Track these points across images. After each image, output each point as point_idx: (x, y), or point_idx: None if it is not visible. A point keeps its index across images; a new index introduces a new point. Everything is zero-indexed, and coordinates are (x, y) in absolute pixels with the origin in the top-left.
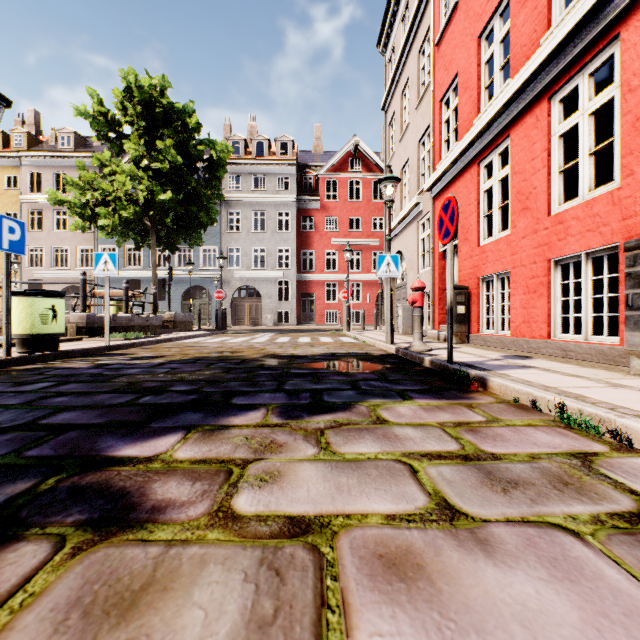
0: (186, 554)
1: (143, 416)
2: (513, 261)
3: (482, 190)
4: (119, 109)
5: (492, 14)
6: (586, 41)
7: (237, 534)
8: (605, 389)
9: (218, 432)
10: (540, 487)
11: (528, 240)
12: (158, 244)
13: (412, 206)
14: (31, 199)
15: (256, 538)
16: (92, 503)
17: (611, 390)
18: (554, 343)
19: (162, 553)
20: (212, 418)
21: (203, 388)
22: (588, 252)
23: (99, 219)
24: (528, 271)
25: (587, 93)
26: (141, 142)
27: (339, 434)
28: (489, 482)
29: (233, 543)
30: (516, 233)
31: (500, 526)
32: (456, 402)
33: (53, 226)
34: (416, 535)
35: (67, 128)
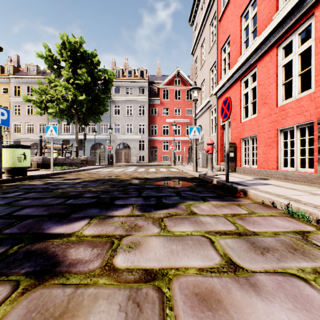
0: (86, 293)
1: (68, 210)
2: (258, 130)
3: (242, 94)
4: (59, 53)
5: (247, 4)
6: (297, 17)
7: (115, 280)
8: (309, 196)
9: (107, 219)
10: (281, 251)
11: (266, 119)
12: (78, 122)
13: (206, 102)
14: (15, 99)
15: (126, 283)
16: (36, 261)
17: (312, 196)
18: (280, 172)
19: (73, 292)
20: (104, 212)
21: (100, 195)
22: (297, 125)
23: (48, 109)
24: (266, 135)
25: (297, 44)
26: (70, 70)
27: (171, 220)
28: (253, 248)
29: (113, 286)
30: (260, 116)
31: (262, 275)
32: (231, 203)
33: (26, 113)
34: (216, 281)
35: (33, 63)
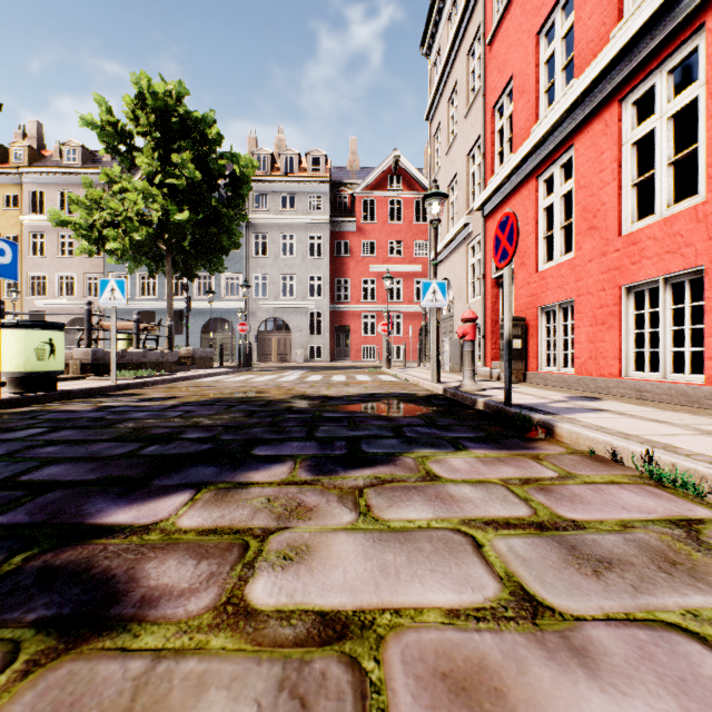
0: (179, 672)
1: (145, 471)
2: (578, 288)
3: (541, 208)
4: (130, 118)
5: (553, 7)
6: (665, 33)
7: (250, 640)
8: (697, 437)
9: (234, 492)
10: (641, 568)
11: (595, 264)
12: (174, 271)
13: (460, 227)
14: (33, 221)
15: (275, 646)
16: (64, 592)
17: (704, 439)
18: (626, 382)
19: (147, 670)
20: (228, 473)
21: (220, 435)
22: (667, 277)
23: (107, 242)
24: (595, 299)
25: (666, 93)
26: (155, 156)
27: (382, 494)
28: (575, 561)
29: (244, 654)
30: (581, 256)
31: (599, 627)
32: (519, 453)
33: (57, 251)
34: (489, 641)
35: (73, 141)
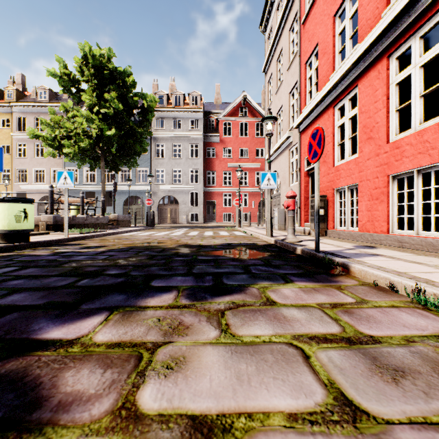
0: None
1: (77, 297)
2: (360, 177)
3: (336, 126)
4: (78, 71)
5: None
6: (418, 12)
7: None
8: None
9: (135, 313)
10: (427, 376)
11: (372, 161)
12: (106, 166)
13: (285, 139)
14: (19, 135)
15: None
16: (1, 397)
17: None
18: (392, 236)
19: None
20: (133, 299)
21: (130, 272)
22: (419, 169)
23: (64, 148)
24: (372, 184)
25: (418, 51)
26: (94, 94)
27: (237, 315)
28: (377, 370)
29: None
30: (362, 156)
31: (406, 430)
32: (328, 284)
33: (34, 154)
34: None
35: (44, 86)
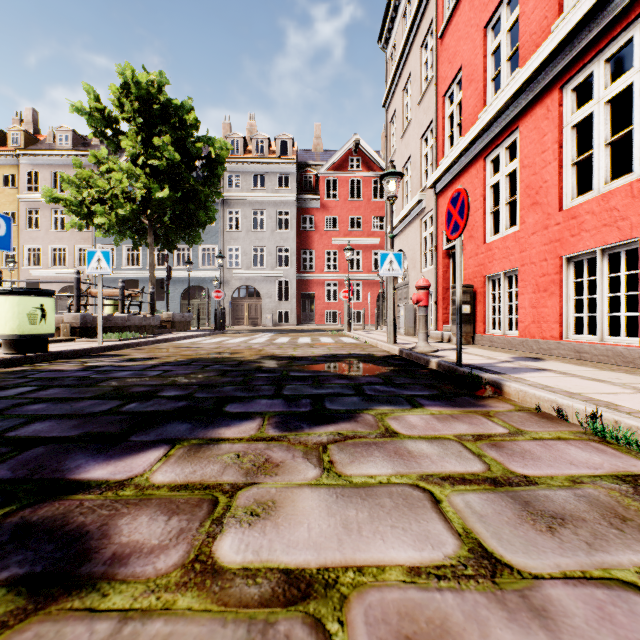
0: (145, 635)
1: (124, 427)
2: (522, 258)
3: (488, 185)
4: (116, 105)
5: (499, 3)
6: (602, 24)
7: (216, 599)
8: (635, 396)
9: (206, 447)
10: (593, 524)
11: (538, 236)
12: (156, 243)
13: (414, 203)
14: (29, 198)
15: (241, 606)
16: (38, 549)
17: None
18: (567, 344)
19: (112, 633)
20: (201, 430)
21: (195, 393)
22: (604, 248)
23: (95, 217)
24: (538, 269)
25: (603, 80)
26: (138, 139)
27: (344, 450)
28: (529, 517)
29: (210, 615)
30: (525, 229)
31: (558, 586)
32: (471, 410)
33: (51, 225)
34: (451, 601)
35: (65, 126)
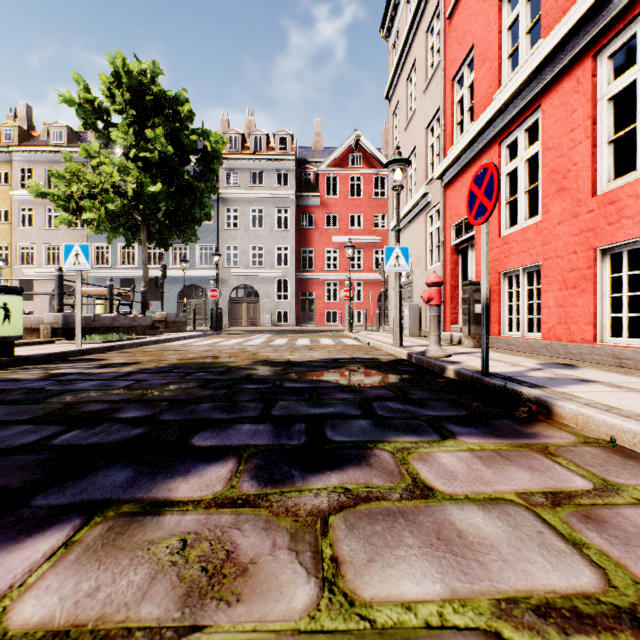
0: None
1: (36, 476)
2: (545, 252)
3: (504, 173)
4: (106, 96)
5: None
6: None
7: None
8: None
9: (138, 523)
10: None
11: (565, 226)
12: (150, 240)
13: (420, 197)
14: (22, 195)
15: None
16: None
17: None
18: (603, 348)
19: None
20: (145, 482)
21: (160, 414)
22: None
23: (84, 212)
24: (565, 263)
25: None
26: (130, 131)
27: (355, 529)
28: None
29: None
30: (549, 219)
31: None
32: (521, 443)
33: (45, 223)
34: None
35: (59, 122)
